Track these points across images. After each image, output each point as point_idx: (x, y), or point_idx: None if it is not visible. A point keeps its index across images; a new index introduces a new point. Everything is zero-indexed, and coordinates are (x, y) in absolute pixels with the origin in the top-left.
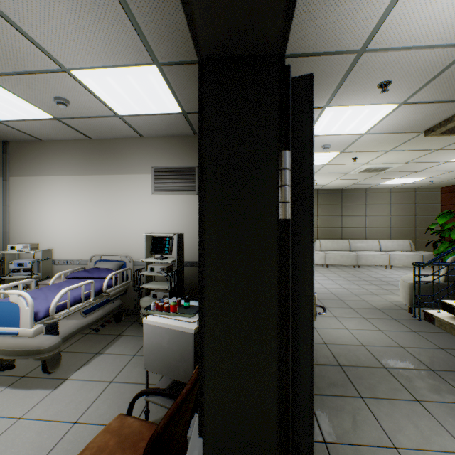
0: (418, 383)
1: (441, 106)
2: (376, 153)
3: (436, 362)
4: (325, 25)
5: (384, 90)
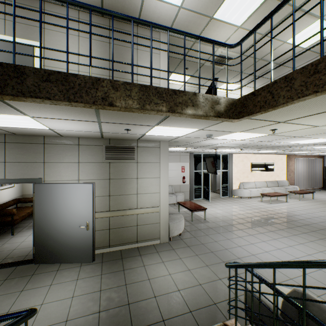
0: (114, 294)
1: (172, 118)
2: (276, 125)
3: (138, 309)
4: (89, 134)
5: (127, 133)
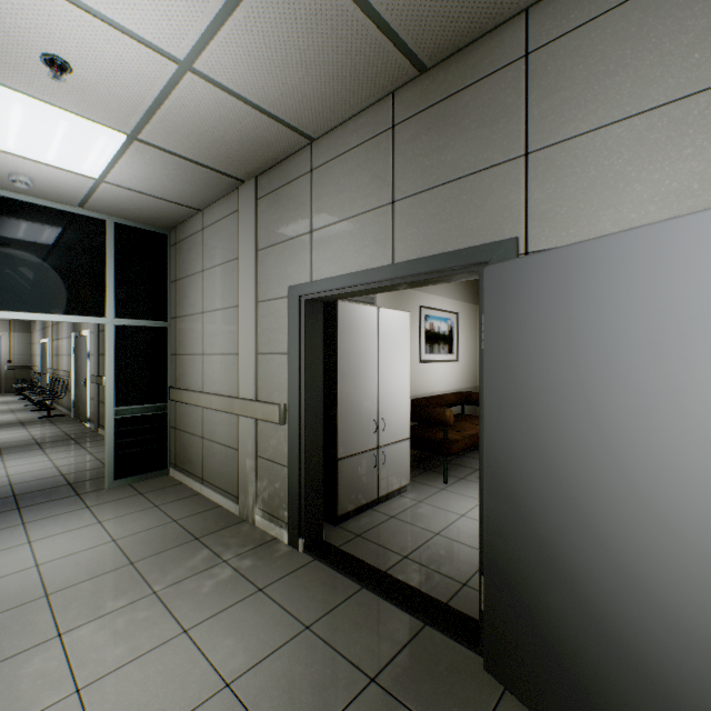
0: None
1: None
2: None
3: None
4: None
5: None
